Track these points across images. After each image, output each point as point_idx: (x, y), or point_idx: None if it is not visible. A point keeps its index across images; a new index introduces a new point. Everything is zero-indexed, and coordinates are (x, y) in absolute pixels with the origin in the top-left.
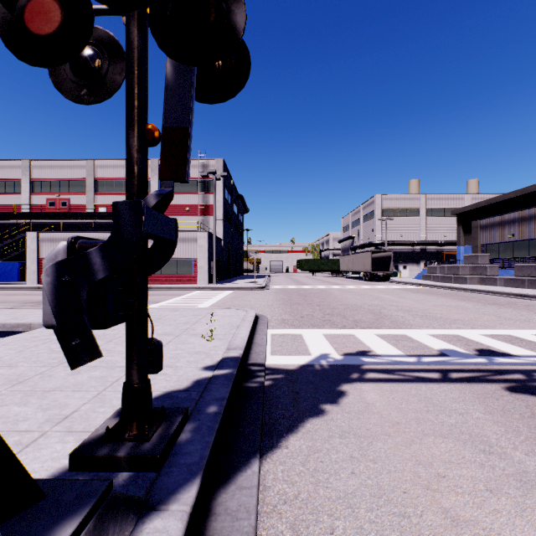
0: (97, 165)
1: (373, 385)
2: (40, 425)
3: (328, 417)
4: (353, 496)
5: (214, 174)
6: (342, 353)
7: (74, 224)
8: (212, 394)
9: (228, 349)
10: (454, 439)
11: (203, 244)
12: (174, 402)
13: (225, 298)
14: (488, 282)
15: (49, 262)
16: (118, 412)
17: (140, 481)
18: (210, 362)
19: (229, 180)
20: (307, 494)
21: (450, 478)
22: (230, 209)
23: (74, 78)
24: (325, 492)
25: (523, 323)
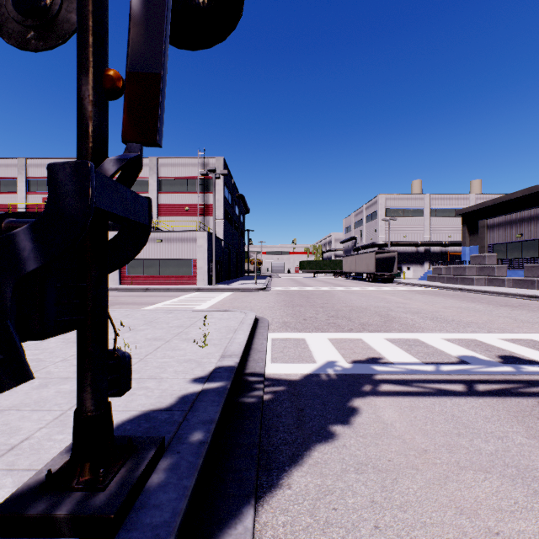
0: None
1: (390, 400)
2: None
3: (340, 443)
4: None
5: (214, 172)
6: (350, 361)
7: None
8: (198, 414)
9: (222, 357)
10: (498, 474)
11: (203, 244)
12: (151, 426)
13: (224, 300)
14: (496, 283)
15: None
16: None
17: None
18: (201, 372)
19: (230, 179)
20: None
21: (506, 536)
22: (231, 209)
23: (18, 16)
24: None
25: None
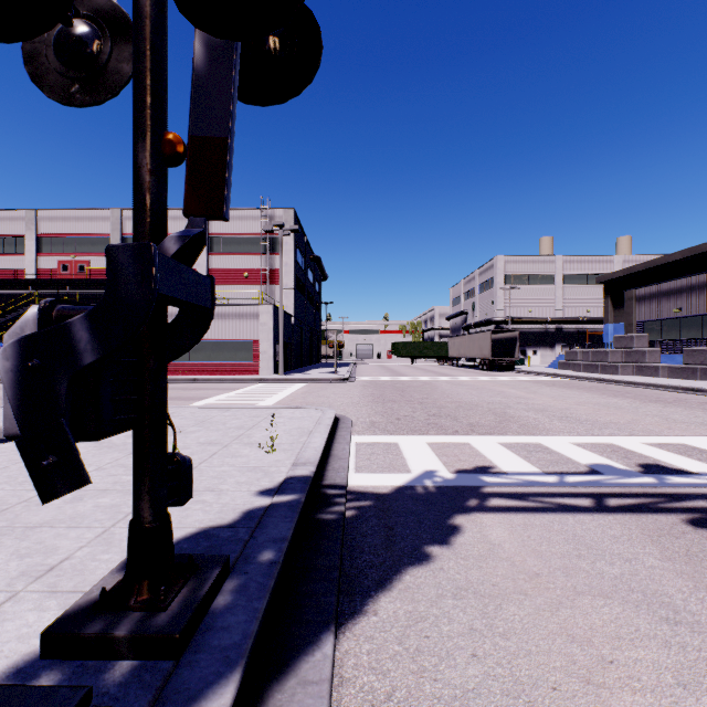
0: (126, 216)
1: (500, 517)
2: (11, 582)
3: (436, 565)
4: (475, 695)
5: (281, 228)
6: (453, 470)
7: (96, 295)
8: (268, 532)
9: (294, 465)
10: (621, 600)
11: (267, 322)
12: (212, 544)
13: (295, 393)
14: (647, 372)
15: (12, 339)
16: (126, 562)
17: (147, 676)
18: (269, 483)
19: (302, 236)
20: (406, 692)
21: (620, 664)
22: (303, 275)
23: (61, 67)
24: (433, 687)
25: (700, 428)
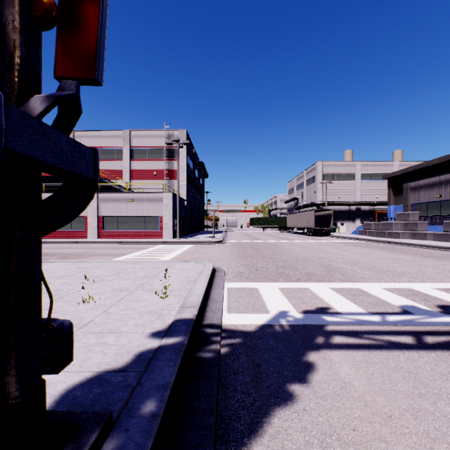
0: (77, 135)
1: (344, 354)
2: None
3: (299, 406)
4: None
5: (178, 142)
6: (301, 311)
7: (57, 187)
8: (153, 377)
9: (181, 309)
10: None
11: (168, 204)
12: (103, 391)
13: (186, 251)
14: (419, 237)
15: None
16: None
17: None
18: (160, 325)
19: (192, 149)
20: None
21: None
22: (192, 174)
23: None
24: None
25: None
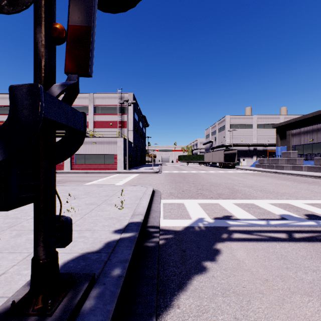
0: None
1: (240, 244)
2: None
3: (210, 274)
4: None
5: (127, 102)
6: (213, 218)
7: None
8: (117, 256)
9: (133, 216)
10: (317, 297)
11: (121, 145)
12: (86, 264)
13: (134, 179)
14: (297, 169)
15: None
16: None
17: None
18: (119, 226)
19: (137, 106)
20: None
21: None
22: (137, 124)
23: None
24: None
25: None
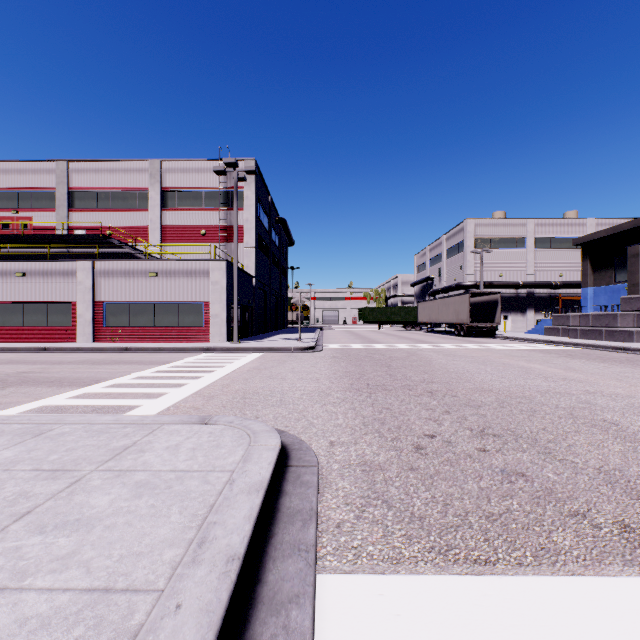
0: (72, 168)
1: None
2: None
3: None
4: None
5: (235, 169)
6: None
7: (40, 255)
8: None
9: None
10: None
11: (219, 280)
12: None
13: (238, 371)
14: None
15: None
16: None
17: None
18: None
19: (266, 195)
20: None
21: None
22: (267, 236)
23: None
24: None
25: None
